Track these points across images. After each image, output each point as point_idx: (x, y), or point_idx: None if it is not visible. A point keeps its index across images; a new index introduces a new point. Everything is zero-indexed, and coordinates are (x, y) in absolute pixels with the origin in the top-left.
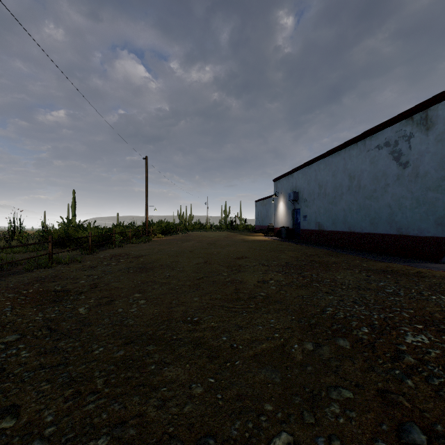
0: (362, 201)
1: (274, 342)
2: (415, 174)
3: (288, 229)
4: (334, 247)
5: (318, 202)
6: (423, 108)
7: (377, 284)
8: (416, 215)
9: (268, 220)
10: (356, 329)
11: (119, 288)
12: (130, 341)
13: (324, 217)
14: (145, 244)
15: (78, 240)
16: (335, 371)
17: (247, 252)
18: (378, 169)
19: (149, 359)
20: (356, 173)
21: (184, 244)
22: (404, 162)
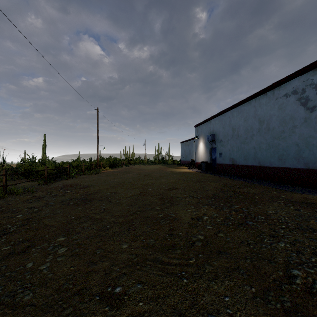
0: (271, 141)
1: None
2: None
3: (207, 164)
4: (246, 178)
5: (231, 142)
6: None
7: (315, 221)
8: None
9: (190, 157)
10: None
11: (48, 227)
12: None
13: (237, 154)
14: (95, 175)
15: (38, 173)
16: None
17: (176, 183)
18: (286, 113)
19: None
20: (265, 118)
21: (125, 175)
22: (311, 106)
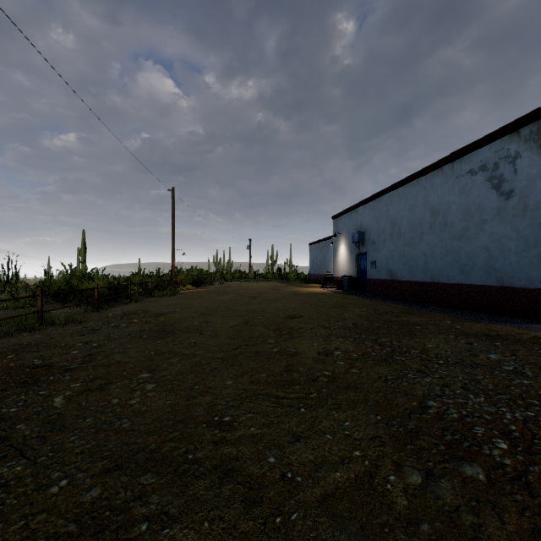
0: (449, 243)
1: (354, 468)
2: (522, 206)
3: (352, 279)
4: (412, 302)
5: (390, 245)
6: (534, 118)
7: (486, 356)
8: (524, 261)
9: (325, 268)
10: (486, 442)
11: (122, 363)
12: (115, 466)
13: (398, 263)
14: (170, 298)
15: (82, 293)
16: (474, 540)
17: (300, 308)
18: (471, 200)
19: (139, 508)
20: (441, 206)
21: (219, 298)
22: (507, 191)
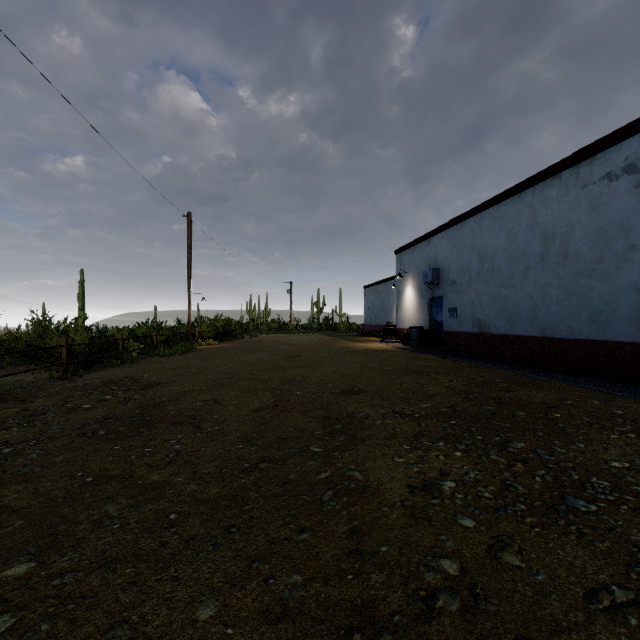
0: (571, 281)
1: None
2: None
3: (422, 332)
4: (514, 365)
5: (477, 285)
6: None
7: None
8: None
9: (385, 317)
10: None
11: (5, 515)
12: None
13: (490, 310)
14: (181, 357)
15: (52, 353)
16: None
17: (359, 375)
18: (609, 218)
19: None
20: (557, 229)
21: (246, 358)
22: None
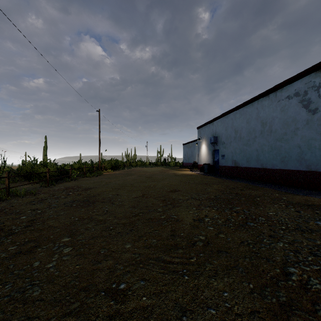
0: (273, 143)
1: None
2: None
3: (209, 166)
4: (249, 181)
5: (234, 144)
6: None
7: (314, 222)
8: None
9: (193, 159)
10: None
11: (52, 228)
12: None
13: (239, 156)
14: (97, 177)
15: (40, 175)
16: None
17: (178, 185)
18: (288, 115)
19: None
20: (268, 120)
21: (127, 178)
22: (313, 108)
